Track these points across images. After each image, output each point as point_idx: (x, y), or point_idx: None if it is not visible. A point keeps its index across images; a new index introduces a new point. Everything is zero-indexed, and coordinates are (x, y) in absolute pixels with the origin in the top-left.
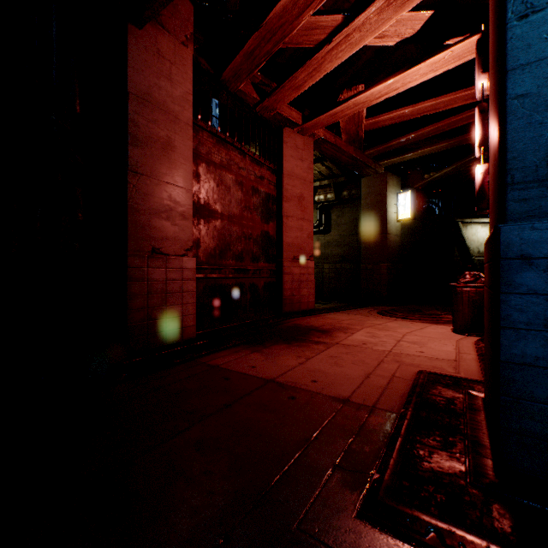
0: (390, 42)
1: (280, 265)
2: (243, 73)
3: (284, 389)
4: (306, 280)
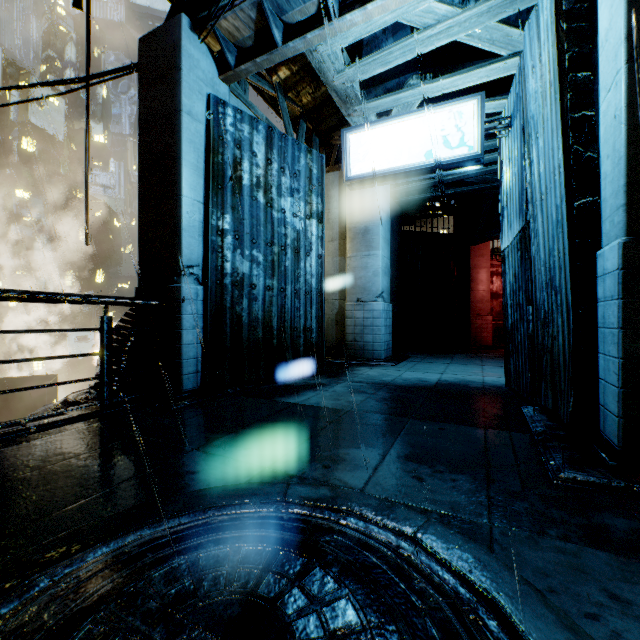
0: None
1: None
2: None
3: None
4: None
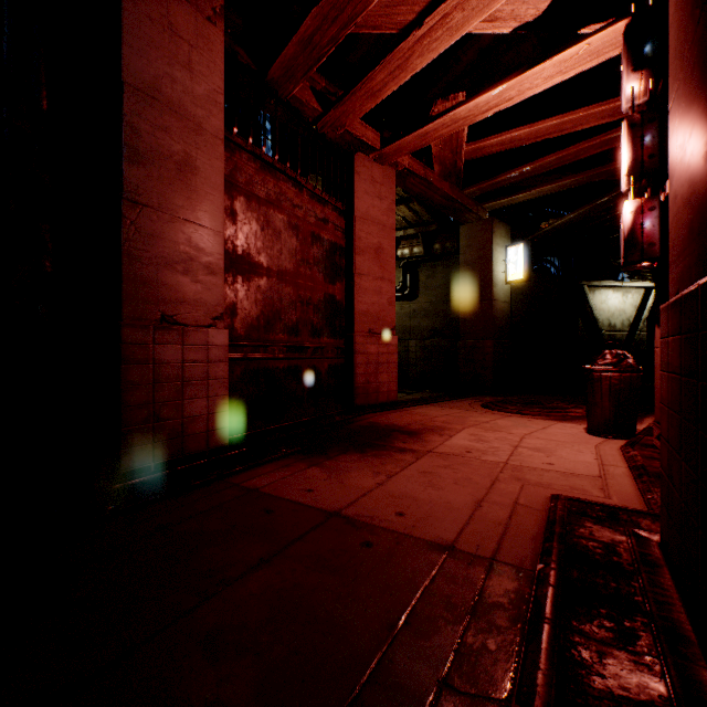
0: (505, 28)
1: (350, 340)
2: (298, 70)
3: (355, 528)
4: (387, 362)
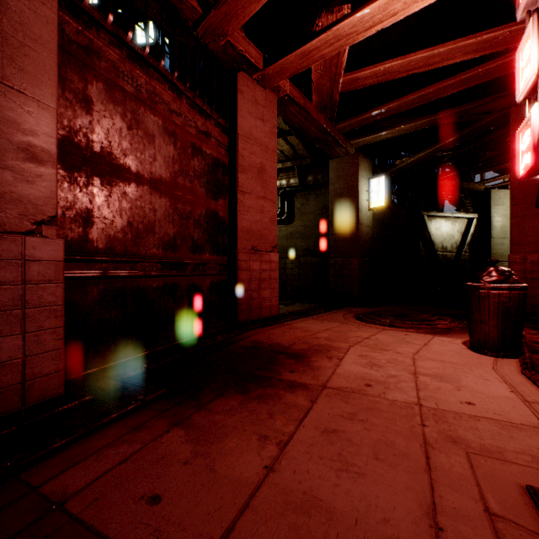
0: None
1: (234, 257)
2: None
3: None
4: (269, 278)
